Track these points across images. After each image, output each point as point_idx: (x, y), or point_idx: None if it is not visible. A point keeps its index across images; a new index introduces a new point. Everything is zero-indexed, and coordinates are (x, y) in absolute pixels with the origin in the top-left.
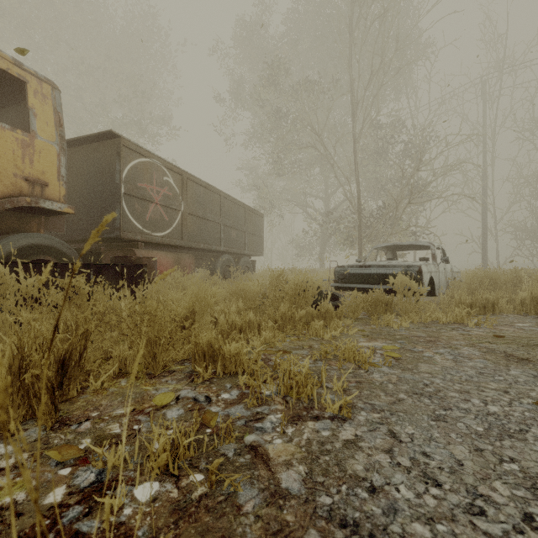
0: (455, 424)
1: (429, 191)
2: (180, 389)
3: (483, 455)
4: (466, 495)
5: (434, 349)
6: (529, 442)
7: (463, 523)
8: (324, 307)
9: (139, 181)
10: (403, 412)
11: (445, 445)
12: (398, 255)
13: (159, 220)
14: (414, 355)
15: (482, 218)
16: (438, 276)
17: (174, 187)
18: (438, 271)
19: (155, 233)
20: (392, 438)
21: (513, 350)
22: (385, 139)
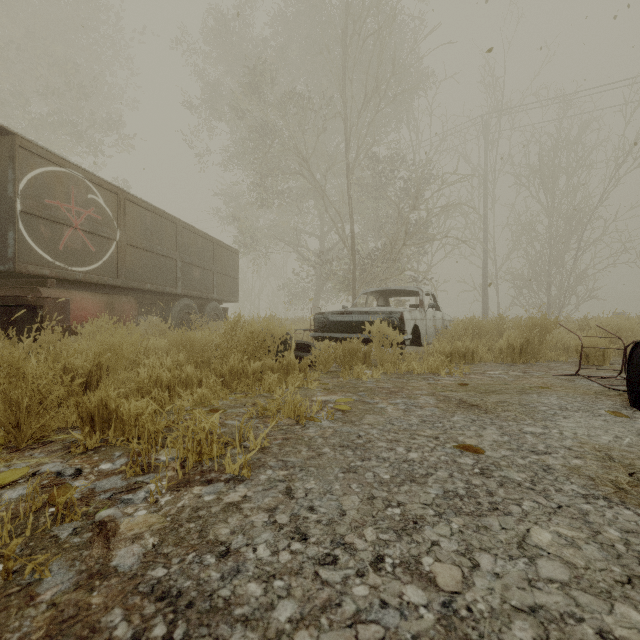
0: (364, 474)
1: (425, 232)
2: (45, 463)
3: (373, 502)
4: (328, 546)
5: (391, 400)
6: (427, 485)
7: (307, 575)
8: (287, 358)
9: (46, 196)
10: (316, 466)
11: (339, 497)
12: (397, 303)
13: (80, 251)
14: (366, 407)
15: (483, 265)
16: (425, 324)
17: (105, 208)
18: (425, 319)
19: (75, 267)
20: (285, 495)
21: (469, 397)
22: (383, 172)
